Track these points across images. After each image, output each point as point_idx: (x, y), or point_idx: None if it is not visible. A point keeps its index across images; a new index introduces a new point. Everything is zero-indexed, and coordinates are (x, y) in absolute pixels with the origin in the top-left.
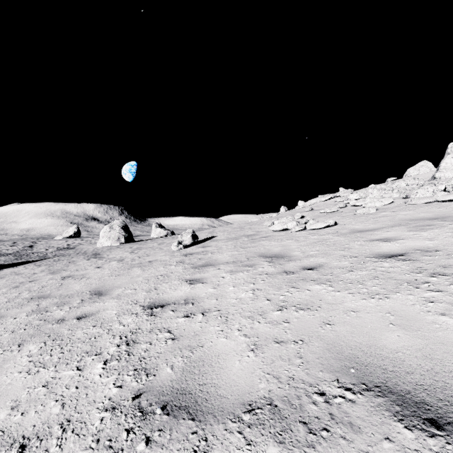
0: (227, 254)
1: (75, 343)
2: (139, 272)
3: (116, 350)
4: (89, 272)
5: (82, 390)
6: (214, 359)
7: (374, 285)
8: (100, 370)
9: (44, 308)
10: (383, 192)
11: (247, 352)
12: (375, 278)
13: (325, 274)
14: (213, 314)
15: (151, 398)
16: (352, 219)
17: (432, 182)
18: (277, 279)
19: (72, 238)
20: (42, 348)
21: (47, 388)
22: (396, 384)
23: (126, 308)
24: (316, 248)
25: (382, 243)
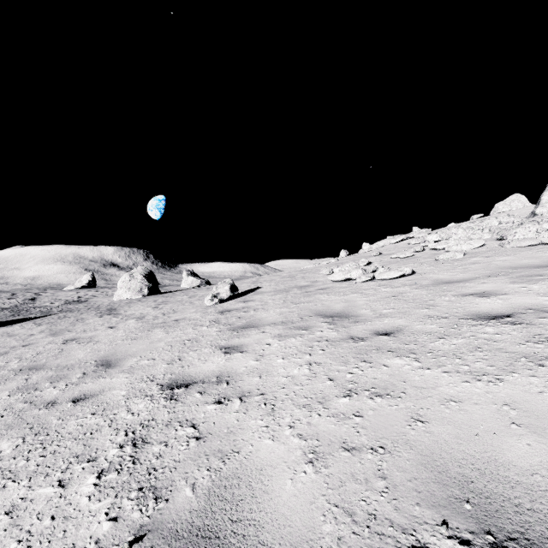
0: (274, 311)
1: (63, 441)
2: (161, 335)
3: (117, 453)
4: (99, 334)
5: (59, 523)
6: (254, 475)
7: (477, 360)
8: (90, 488)
9: (34, 384)
10: (471, 233)
11: (303, 464)
12: (477, 349)
13: (406, 343)
14: (255, 400)
15: (158, 543)
16: (434, 267)
17: (534, 219)
18: (342, 349)
19: (85, 289)
20: (19, 447)
21: (10, 517)
22: (543, 536)
23: (139, 387)
24: (391, 305)
25: (479, 299)
